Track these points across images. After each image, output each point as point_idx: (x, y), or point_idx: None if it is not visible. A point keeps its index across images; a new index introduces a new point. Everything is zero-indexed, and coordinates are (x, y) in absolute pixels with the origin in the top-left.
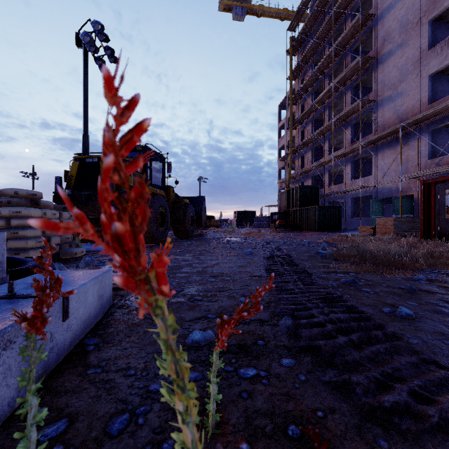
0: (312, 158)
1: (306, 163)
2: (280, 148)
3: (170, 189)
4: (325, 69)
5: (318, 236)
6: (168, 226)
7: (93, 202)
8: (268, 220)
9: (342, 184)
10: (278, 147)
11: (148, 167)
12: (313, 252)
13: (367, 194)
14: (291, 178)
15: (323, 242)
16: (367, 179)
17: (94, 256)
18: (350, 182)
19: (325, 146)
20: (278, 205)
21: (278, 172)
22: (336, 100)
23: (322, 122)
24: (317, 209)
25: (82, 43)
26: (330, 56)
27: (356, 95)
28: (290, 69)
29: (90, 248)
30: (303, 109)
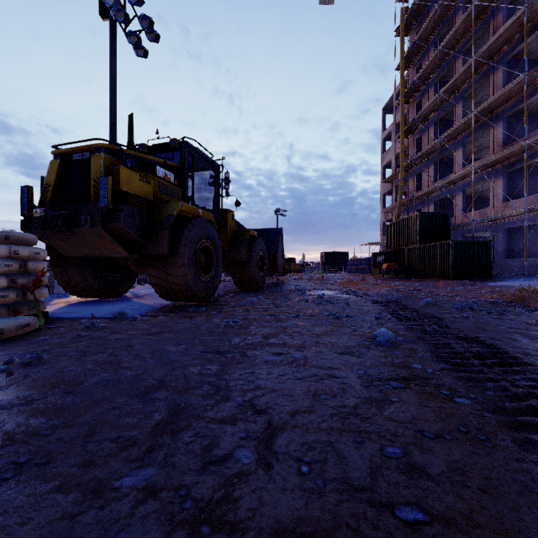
0: (435, 175)
1: (426, 183)
2: (384, 166)
3: (228, 215)
4: (457, 42)
5: (462, 288)
6: (218, 273)
7: (77, 228)
8: (368, 263)
9: (487, 208)
10: (382, 165)
11: (188, 175)
12: (537, 335)
13: (536, 222)
14: (402, 205)
15: (505, 302)
16: (536, 199)
17: (39, 337)
18: (502, 205)
19: (456, 156)
20: (381, 243)
21: (381, 198)
22: (476, 86)
23: (449, 123)
24: (451, 246)
25: (108, 11)
26: (467, 21)
27: (511, 72)
28: (401, 53)
29: (76, 311)
30: (419, 109)
